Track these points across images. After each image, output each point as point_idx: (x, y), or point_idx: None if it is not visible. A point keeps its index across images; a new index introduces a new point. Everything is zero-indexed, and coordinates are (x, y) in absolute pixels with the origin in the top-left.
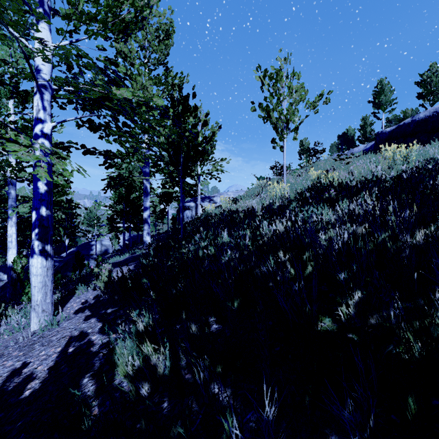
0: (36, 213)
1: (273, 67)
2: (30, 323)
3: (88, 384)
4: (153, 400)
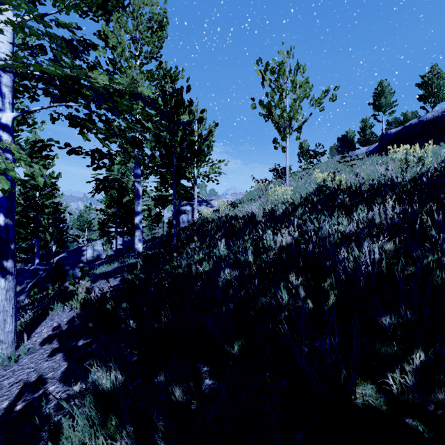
0: None
1: (275, 61)
2: None
3: None
4: None
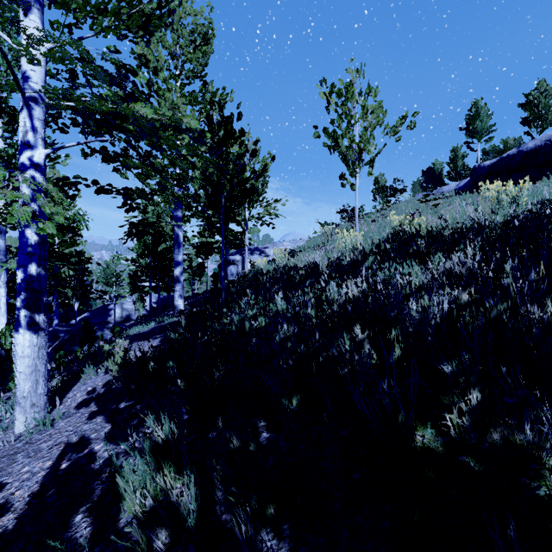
0: (23, 272)
1: (342, 81)
2: (15, 421)
3: (81, 524)
4: None
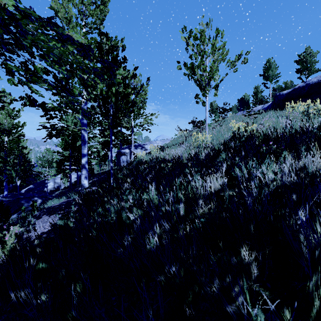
0: None
1: (197, 29)
2: None
3: None
4: None
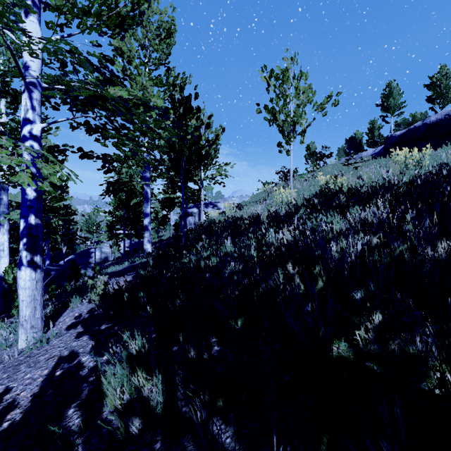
0: (24, 221)
1: (279, 67)
2: (18, 340)
3: (73, 416)
4: (145, 439)
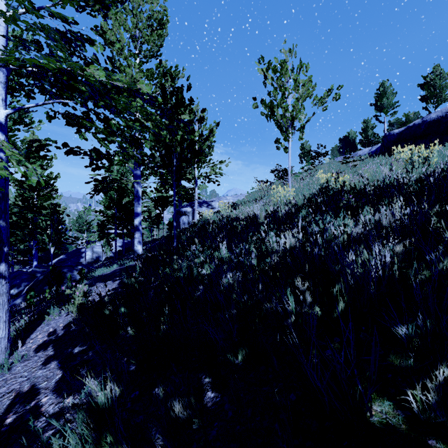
0: None
1: (277, 59)
2: None
3: None
4: None
